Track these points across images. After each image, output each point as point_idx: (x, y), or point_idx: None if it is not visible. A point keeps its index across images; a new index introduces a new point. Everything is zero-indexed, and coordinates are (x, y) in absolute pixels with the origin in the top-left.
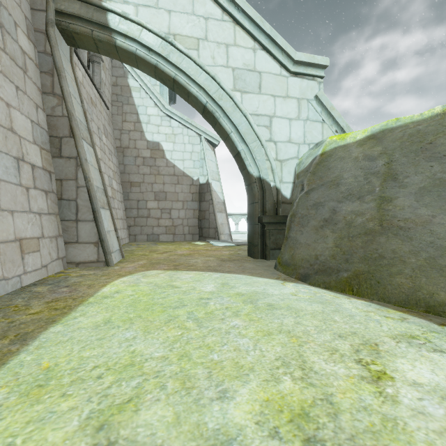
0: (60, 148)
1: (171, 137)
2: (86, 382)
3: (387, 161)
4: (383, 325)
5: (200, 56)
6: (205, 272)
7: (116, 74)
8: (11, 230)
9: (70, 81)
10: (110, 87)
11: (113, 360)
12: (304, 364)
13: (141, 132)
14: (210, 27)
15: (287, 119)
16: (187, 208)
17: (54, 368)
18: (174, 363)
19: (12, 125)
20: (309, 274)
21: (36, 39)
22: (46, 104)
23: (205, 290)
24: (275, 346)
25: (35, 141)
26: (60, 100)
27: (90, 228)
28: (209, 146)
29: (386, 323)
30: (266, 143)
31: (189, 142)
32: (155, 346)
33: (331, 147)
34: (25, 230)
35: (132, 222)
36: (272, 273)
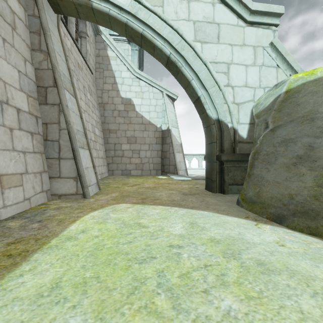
0: (45, 96)
1: (139, 94)
2: None
3: None
4: None
5: (164, 12)
6: (171, 207)
7: (99, 48)
8: None
9: (56, 42)
10: (94, 57)
11: None
12: None
13: (117, 91)
14: None
15: (243, 65)
16: (152, 149)
17: None
18: None
19: None
20: (284, 215)
21: (26, 4)
22: (34, 59)
23: (174, 233)
24: None
25: (21, 89)
26: (45, 55)
27: (70, 165)
28: (169, 100)
29: None
30: (224, 88)
31: (154, 97)
32: None
33: (297, 83)
34: (7, 166)
35: (110, 160)
36: (237, 210)
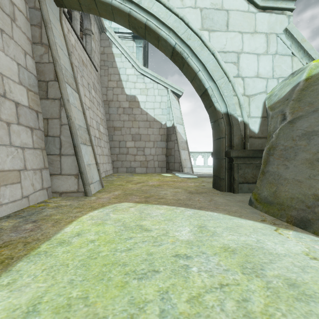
0: (46, 90)
1: (144, 91)
2: None
3: None
4: None
5: (169, 0)
6: (176, 208)
7: (103, 45)
8: None
9: (58, 35)
10: (99, 55)
11: None
12: None
13: (122, 88)
14: None
15: (255, 54)
16: (156, 146)
17: None
18: None
19: None
20: (309, 218)
21: None
22: (35, 52)
23: (180, 238)
24: None
25: (21, 82)
26: (47, 48)
27: (71, 161)
28: (174, 97)
29: None
30: (233, 79)
31: (159, 94)
32: None
33: None
34: (3, 162)
35: (115, 158)
36: (251, 212)
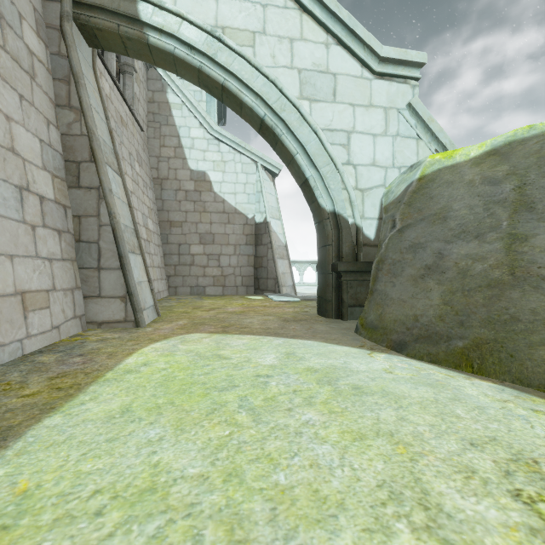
0: (78, 175)
1: (219, 165)
2: (76, 522)
3: (518, 184)
4: (535, 425)
5: (256, 55)
6: (264, 337)
7: (153, 88)
8: (9, 280)
9: (92, 92)
10: (145, 104)
11: (124, 480)
12: (425, 497)
13: (183, 159)
14: (270, 17)
15: (370, 135)
16: (239, 253)
17: (33, 492)
18: (217, 489)
19: (13, 145)
20: (406, 341)
21: (48, 37)
22: (60, 119)
23: (263, 364)
24: (374, 461)
25: (45, 167)
26: (78, 114)
27: (115, 278)
28: (267, 176)
29: (539, 422)
30: (343, 166)
31: (243, 171)
32: (189, 455)
33: (433, 169)
34: (29, 280)
35: (171, 271)
36: (353, 339)
